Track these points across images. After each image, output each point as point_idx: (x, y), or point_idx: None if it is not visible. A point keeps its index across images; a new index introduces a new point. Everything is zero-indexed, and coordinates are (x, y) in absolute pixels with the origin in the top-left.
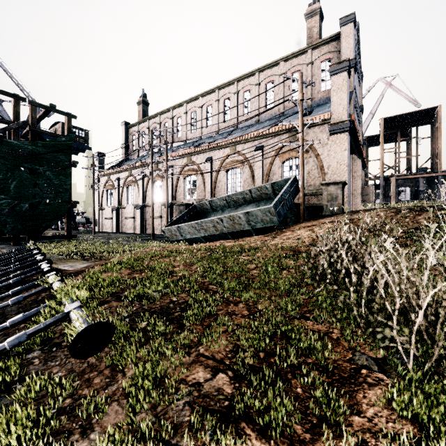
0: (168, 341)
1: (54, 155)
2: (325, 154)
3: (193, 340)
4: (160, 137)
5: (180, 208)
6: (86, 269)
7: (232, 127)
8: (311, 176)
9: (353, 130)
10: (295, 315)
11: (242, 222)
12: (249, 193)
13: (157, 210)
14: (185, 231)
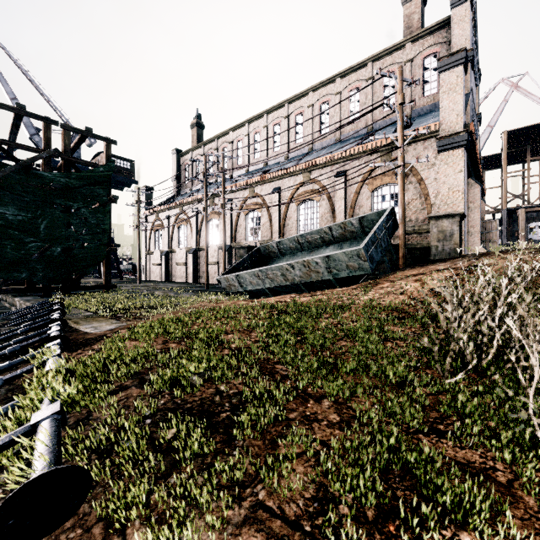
0: (206, 469)
1: (91, 188)
2: (432, 178)
3: (248, 470)
4: (217, 166)
5: (240, 251)
6: (109, 333)
7: (305, 150)
8: (412, 208)
9: (470, 145)
10: (419, 425)
11: (320, 269)
12: (328, 231)
13: (214, 255)
14: (245, 281)
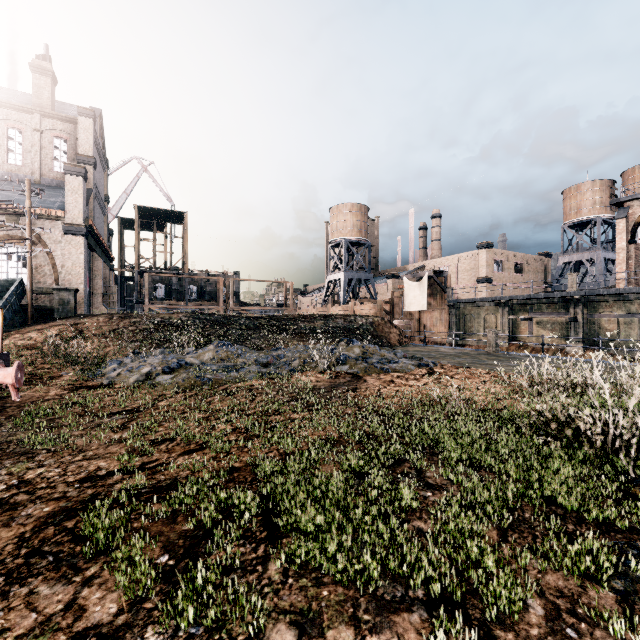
0: None
1: None
2: (59, 252)
3: None
4: None
5: None
6: None
7: None
8: (41, 272)
9: (92, 232)
10: (35, 370)
11: None
12: None
13: None
14: None
